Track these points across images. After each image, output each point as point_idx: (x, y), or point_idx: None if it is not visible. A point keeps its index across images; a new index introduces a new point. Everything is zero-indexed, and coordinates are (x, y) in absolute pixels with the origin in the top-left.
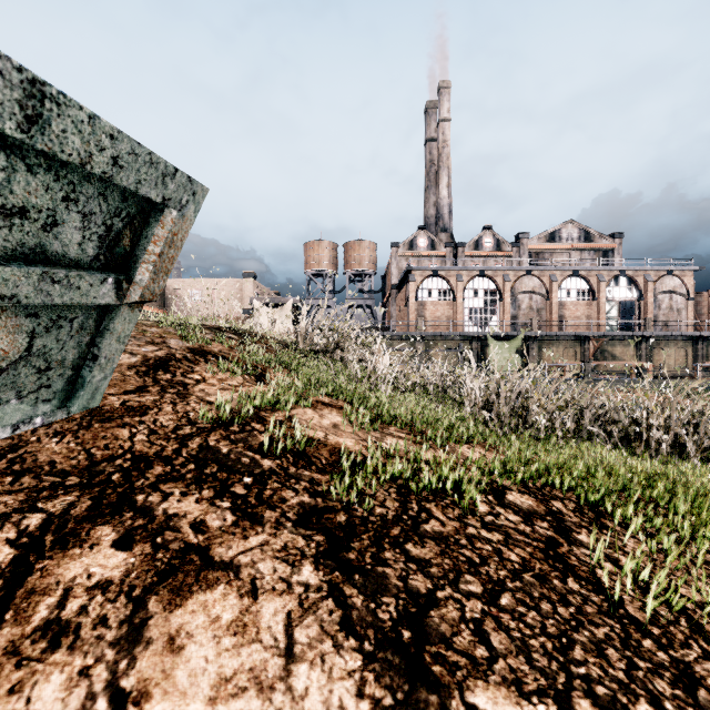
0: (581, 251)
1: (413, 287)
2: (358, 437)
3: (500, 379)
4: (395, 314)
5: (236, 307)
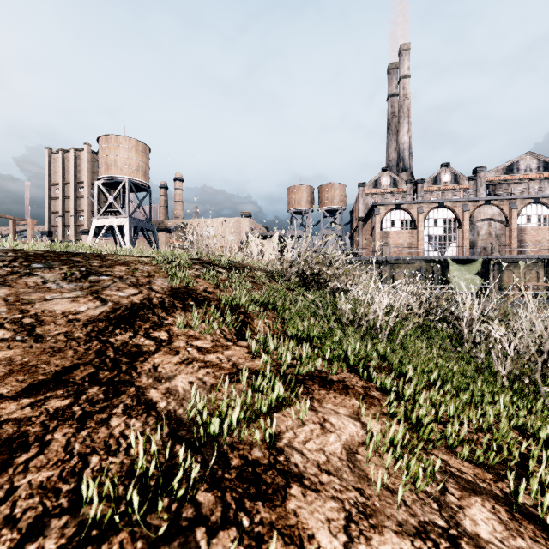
0: (540, 180)
1: (378, 219)
2: (408, 515)
3: (543, 331)
4: (361, 242)
5: (232, 241)
